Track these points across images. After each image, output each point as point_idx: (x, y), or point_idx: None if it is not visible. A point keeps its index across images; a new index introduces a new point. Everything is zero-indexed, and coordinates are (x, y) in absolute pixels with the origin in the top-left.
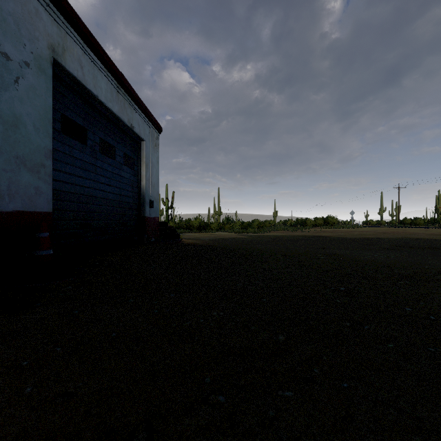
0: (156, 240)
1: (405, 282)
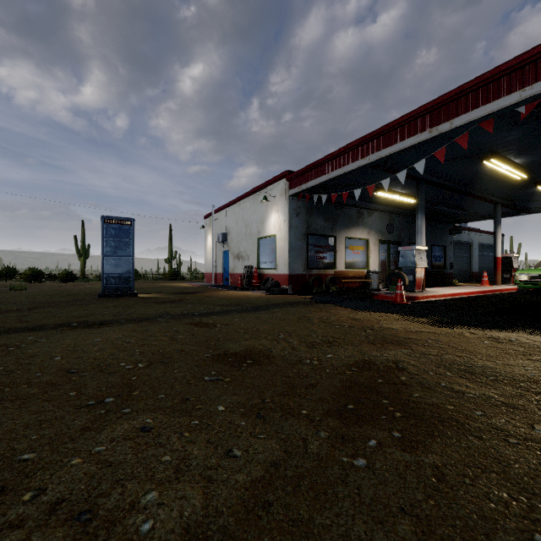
0: None
1: None
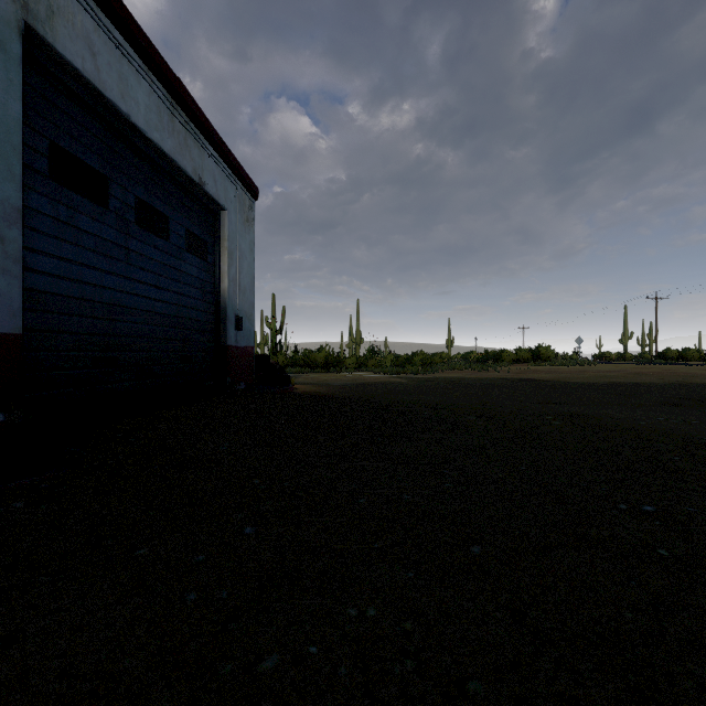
0: (246, 387)
1: None
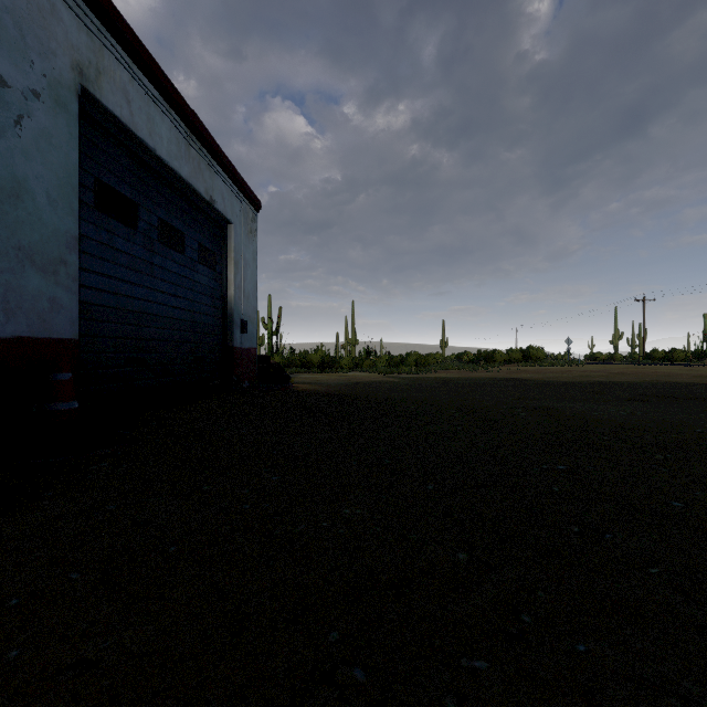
0: (251, 385)
1: (666, 457)
